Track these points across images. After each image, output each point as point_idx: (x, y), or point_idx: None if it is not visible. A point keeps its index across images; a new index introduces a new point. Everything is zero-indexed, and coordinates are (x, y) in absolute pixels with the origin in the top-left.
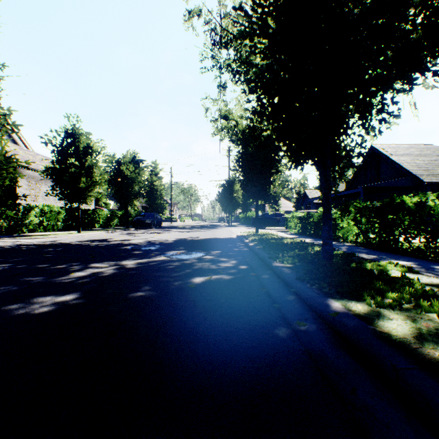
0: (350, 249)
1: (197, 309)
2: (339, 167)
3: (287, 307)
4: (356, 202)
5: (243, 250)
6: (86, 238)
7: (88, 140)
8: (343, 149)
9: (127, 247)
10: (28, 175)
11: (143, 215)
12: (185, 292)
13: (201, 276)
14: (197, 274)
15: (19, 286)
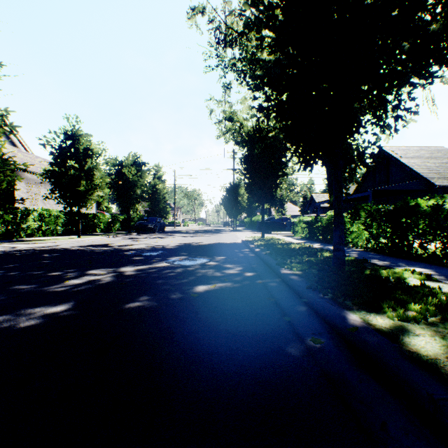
0: (361, 255)
1: (199, 322)
2: (351, 168)
3: (299, 320)
4: (367, 205)
5: (249, 256)
6: (86, 243)
7: (89, 141)
8: (355, 149)
9: (127, 252)
10: (27, 178)
11: (145, 220)
12: (187, 302)
13: (204, 284)
14: (201, 282)
15: (8, 295)
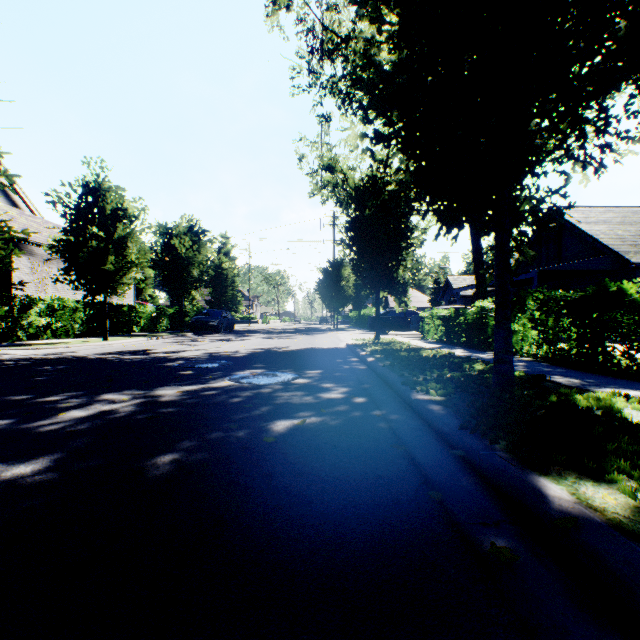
0: (531, 367)
1: (273, 497)
2: (520, 231)
3: (453, 491)
4: (538, 291)
5: (358, 369)
6: (114, 348)
7: (120, 198)
8: (527, 200)
9: (172, 363)
10: (31, 252)
11: (205, 314)
12: (255, 454)
13: (287, 419)
14: (281, 415)
15: None
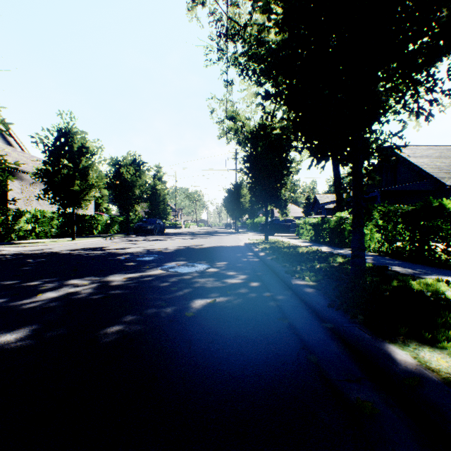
0: (377, 260)
1: (192, 359)
2: (369, 163)
3: (324, 354)
4: (381, 205)
5: (253, 261)
6: (79, 246)
7: (84, 139)
8: (375, 141)
9: (120, 257)
10: (21, 178)
11: (144, 221)
12: (179, 325)
13: (202, 299)
14: (198, 295)
15: None
